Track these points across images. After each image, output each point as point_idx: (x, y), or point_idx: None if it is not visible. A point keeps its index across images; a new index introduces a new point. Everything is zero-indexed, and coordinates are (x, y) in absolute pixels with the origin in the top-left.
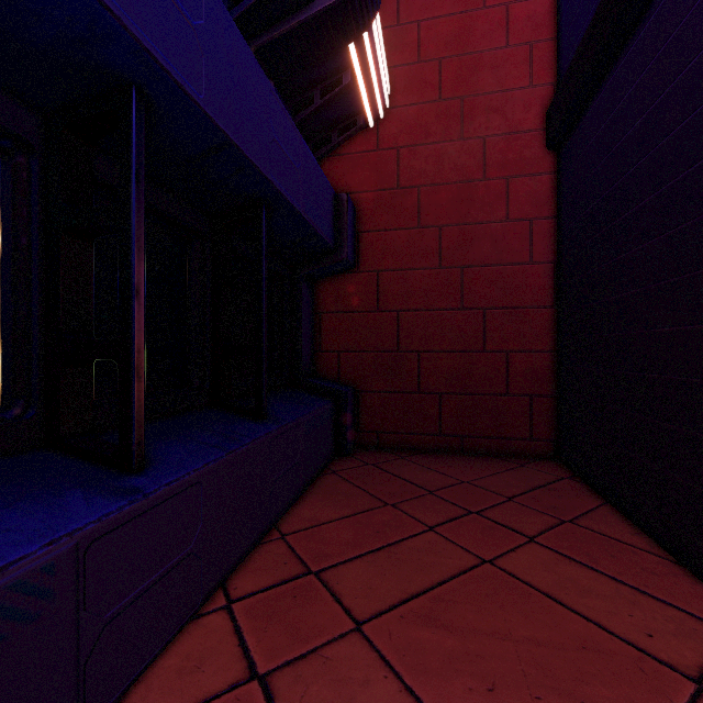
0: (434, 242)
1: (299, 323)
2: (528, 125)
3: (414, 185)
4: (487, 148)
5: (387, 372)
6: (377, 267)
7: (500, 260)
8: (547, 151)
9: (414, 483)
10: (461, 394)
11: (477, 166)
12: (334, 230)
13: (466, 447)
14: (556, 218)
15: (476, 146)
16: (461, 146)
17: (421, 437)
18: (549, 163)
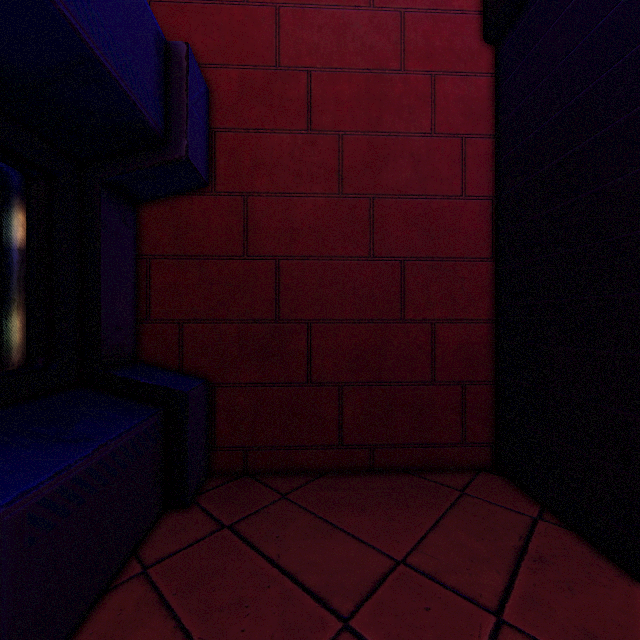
0: (332, 156)
1: (94, 269)
2: (460, 4)
3: (302, 65)
4: (406, 27)
5: (260, 354)
6: (244, 188)
7: (423, 191)
8: (484, 43)
9: (309, 589)
10: (371, 385)
11: (392, 50)
12: (160, 100)
13: (377, 462)
14: (495, 137)
15: (391, 21)
16: (371, 18)
17: (312, 452)
18: (487, 60)
